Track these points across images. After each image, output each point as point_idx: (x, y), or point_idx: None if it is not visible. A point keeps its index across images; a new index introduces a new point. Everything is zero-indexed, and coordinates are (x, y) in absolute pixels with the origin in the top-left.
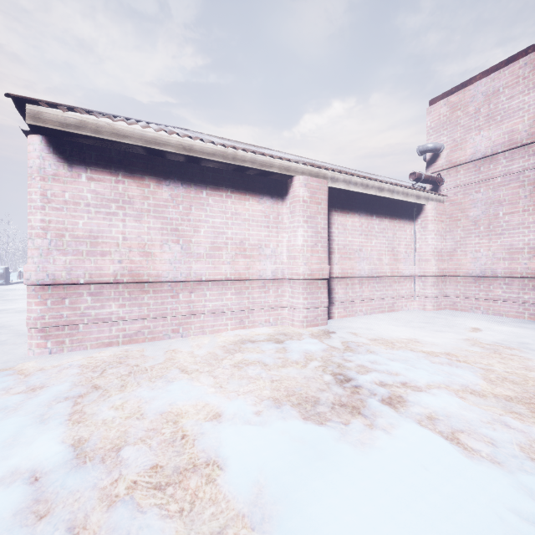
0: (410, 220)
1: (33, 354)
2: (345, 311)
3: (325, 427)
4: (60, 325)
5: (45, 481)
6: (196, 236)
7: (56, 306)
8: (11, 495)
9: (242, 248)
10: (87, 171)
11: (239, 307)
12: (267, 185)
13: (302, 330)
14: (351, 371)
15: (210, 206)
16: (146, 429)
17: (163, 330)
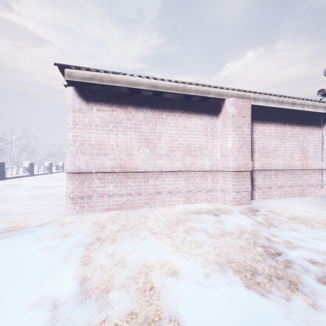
0: (317, 126)
1: (68, 212)
2: (264, 194)
3: (268, 300)
4: (82, 197)
5: (60, 311)
6: (159, 142)
7: (80, 185)
8: (38, 319)
9: (188, 150)
10: (96, 105)
11: (187, 189)
12: (205, 107)
13: (232, 207)
14: (280, 246)
15: (168, 122)
16: (126, 277)
17: (139, 202)
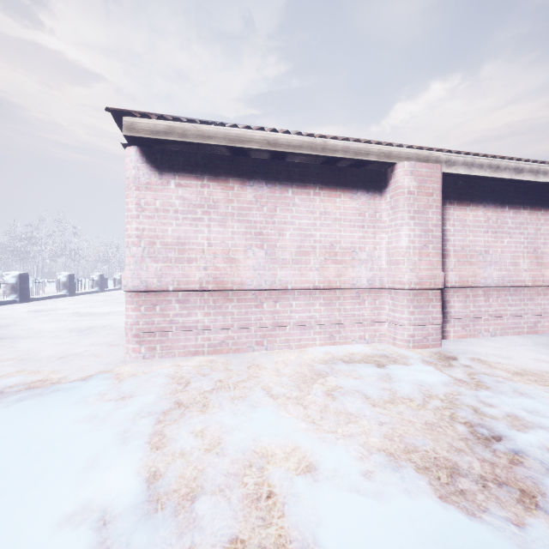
0: None
1: (129, 357)
2: (464, 330)
3: (482, 525)
4: (152, 331)
5: (112, 532)
6: (280, 239)
7: (148, 312)
8: (75, 544)
9: (331, 252)
10: (175, 178)
11: (329, 320)
12: (361, 178)
13: (407, 352)
14: (498, 423)
15: (296, 205)
16: (226, 473)
17: (247, 342)
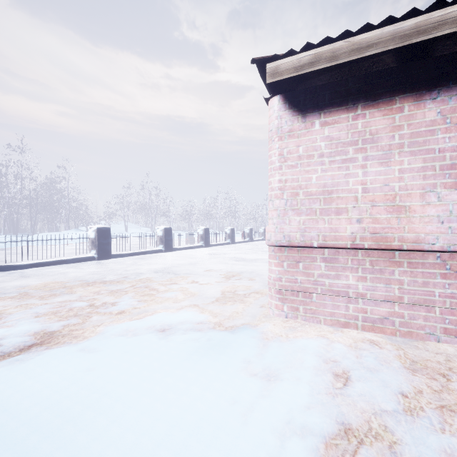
0: None
1: (272, 313)
2: None
3: None
4: (294, 290)
5: None
6: None
7: (291, 269)
8: None
9: None
10: (320, 117)
11: None
12: None
13: None
14: None
15: None
16: None
17: (425, 325)
